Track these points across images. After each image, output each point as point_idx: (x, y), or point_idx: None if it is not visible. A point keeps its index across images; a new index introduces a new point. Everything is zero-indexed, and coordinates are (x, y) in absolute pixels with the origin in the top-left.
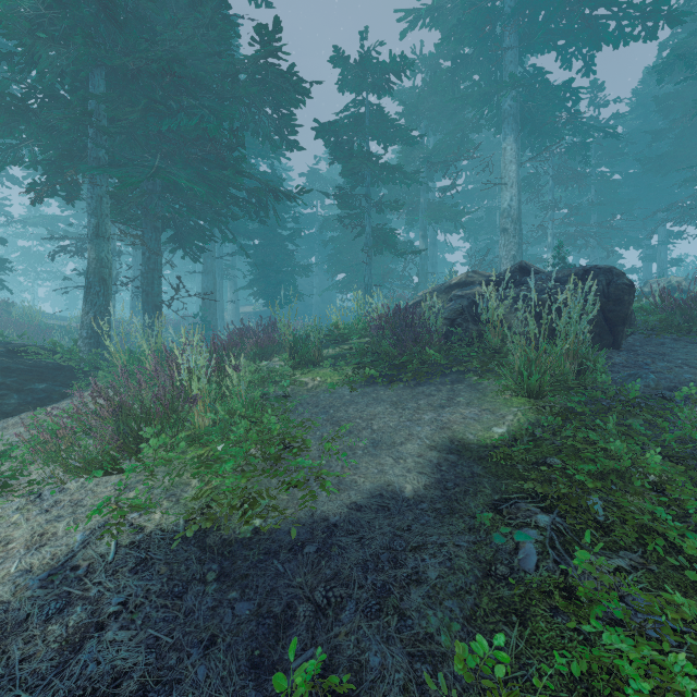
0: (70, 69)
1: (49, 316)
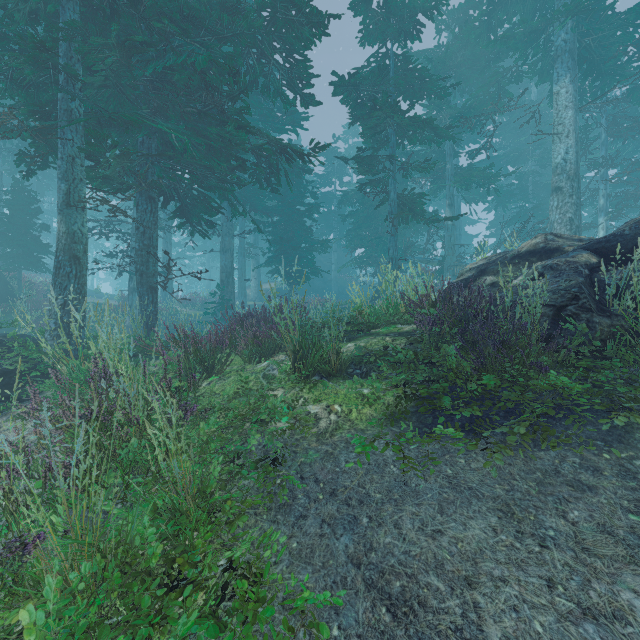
0: (41, 8)
1: (97, 295)
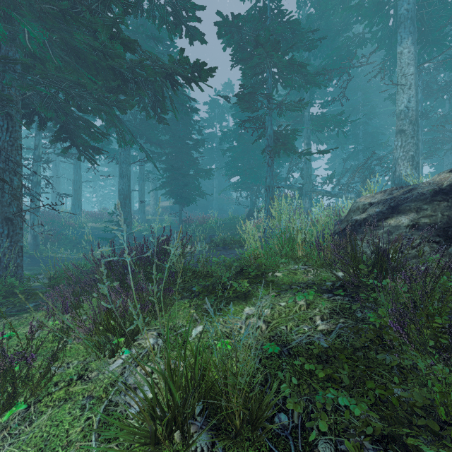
0: None
1: None
